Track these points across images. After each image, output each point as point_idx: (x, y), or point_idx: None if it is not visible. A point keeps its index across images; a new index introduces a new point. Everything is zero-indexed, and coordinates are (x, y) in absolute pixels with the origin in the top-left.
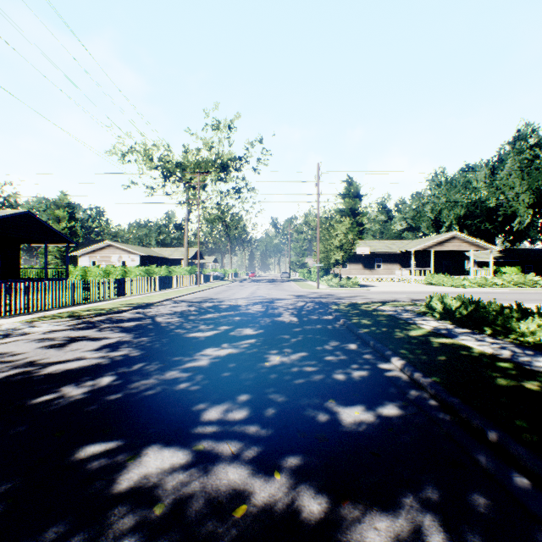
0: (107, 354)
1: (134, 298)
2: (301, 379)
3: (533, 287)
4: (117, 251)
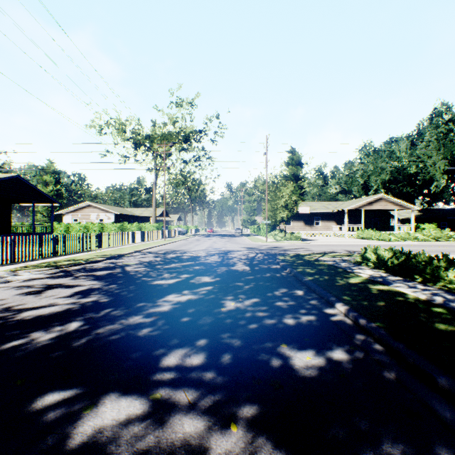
0: (78, 300)
1: (108, 250)
2: (255, 324)
3: (449, 241)
4: (95, 211)
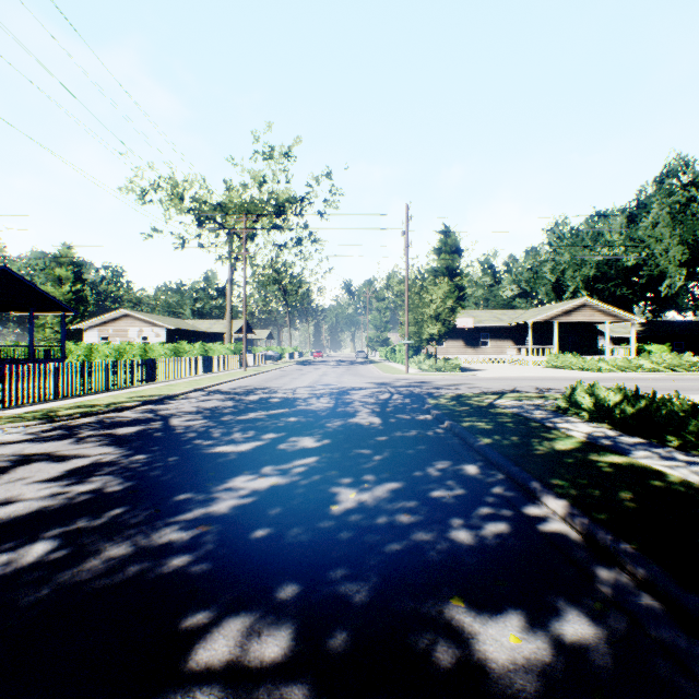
0: (67, 489)
1: (149, 388)
2: (395, 544)
3: (691, 371)
4: (136, 323)
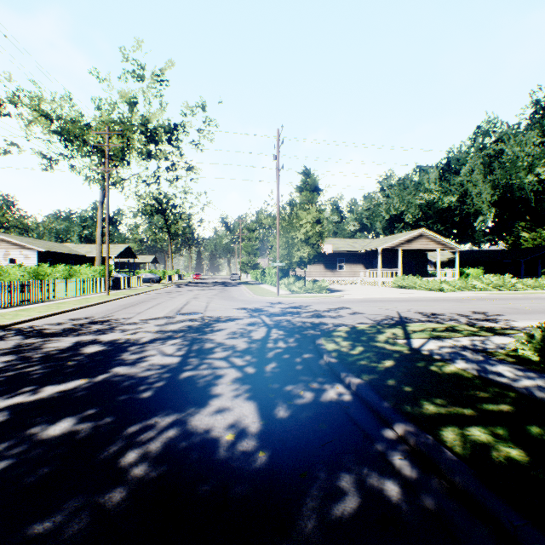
0: None
1: None
2: None
3: (510, 290)
4: (2, 245)
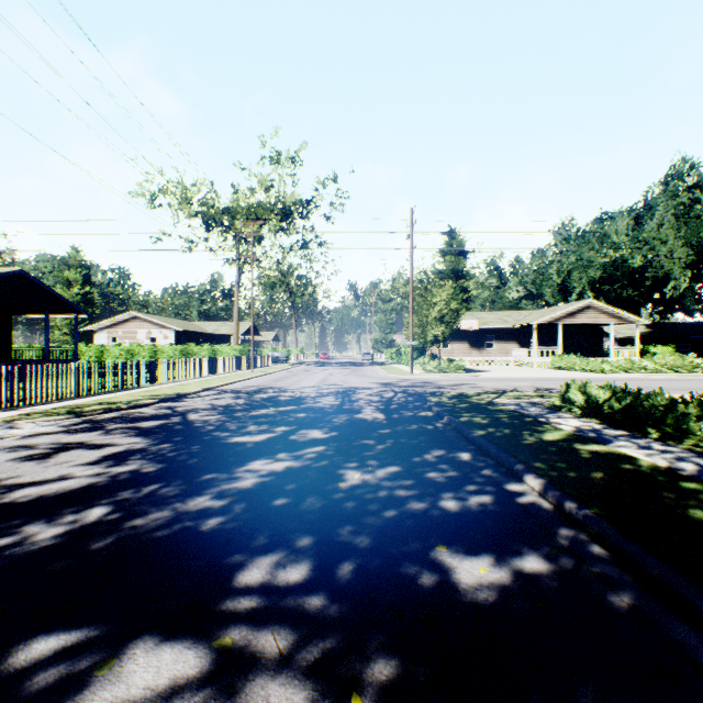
0: (108, 470)
1: (162, 387)
2: (393, 510)
3: (694, 372)
4: (145, 325)
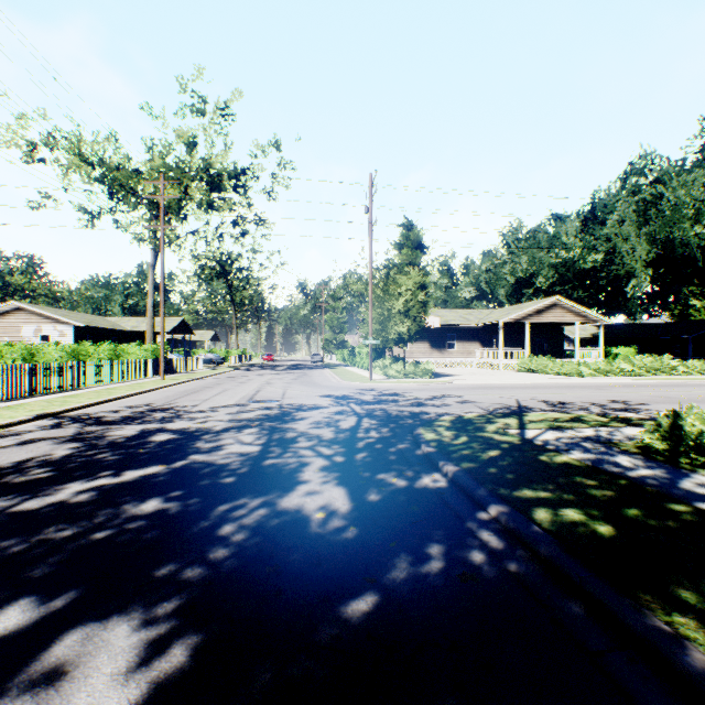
0: None
1: None
2: None
3: (670, 375)
4: (32, 319)
